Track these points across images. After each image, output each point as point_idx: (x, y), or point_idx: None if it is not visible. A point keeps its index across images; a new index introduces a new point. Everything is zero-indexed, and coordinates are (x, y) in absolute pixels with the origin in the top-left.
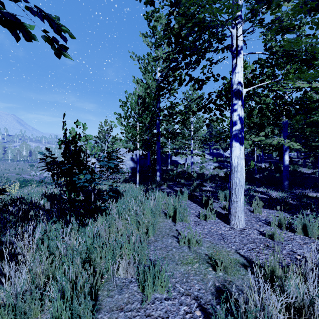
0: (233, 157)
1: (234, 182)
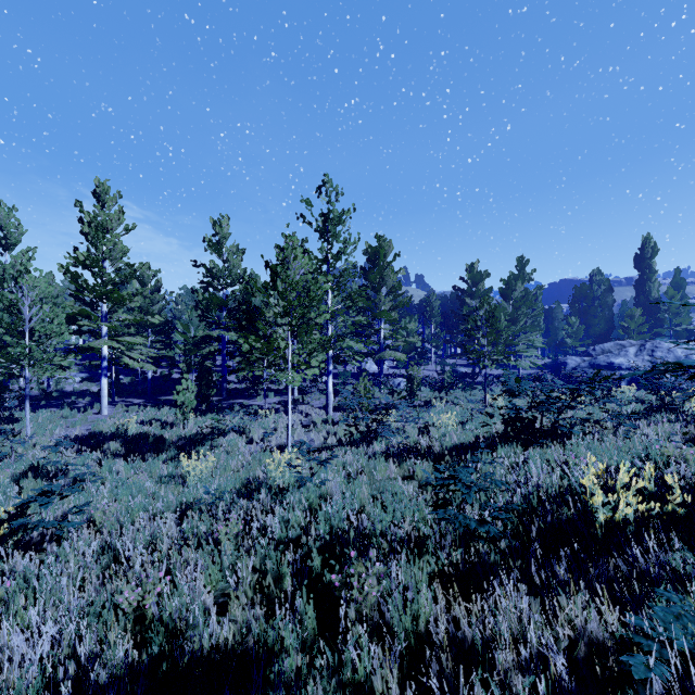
0: (102, 384)
1: (103, 395)
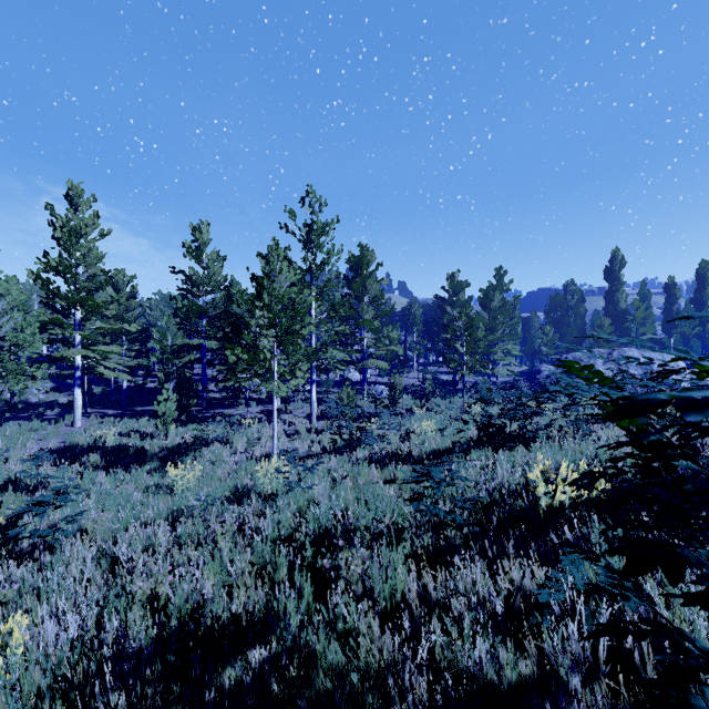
0: (76, 394)
1: (76, 406)
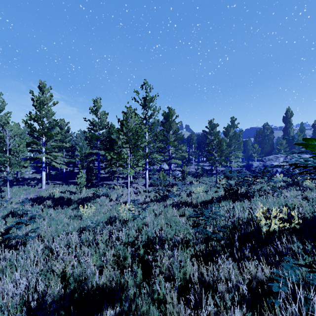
0: (42, 174)
1: (43, 179)
